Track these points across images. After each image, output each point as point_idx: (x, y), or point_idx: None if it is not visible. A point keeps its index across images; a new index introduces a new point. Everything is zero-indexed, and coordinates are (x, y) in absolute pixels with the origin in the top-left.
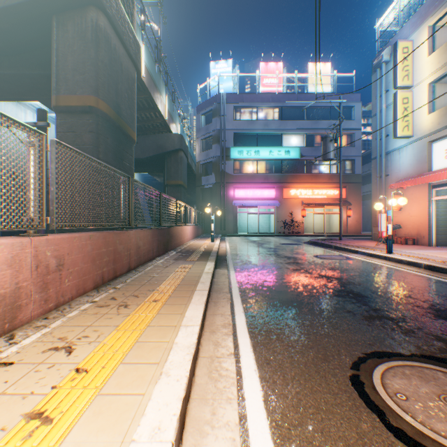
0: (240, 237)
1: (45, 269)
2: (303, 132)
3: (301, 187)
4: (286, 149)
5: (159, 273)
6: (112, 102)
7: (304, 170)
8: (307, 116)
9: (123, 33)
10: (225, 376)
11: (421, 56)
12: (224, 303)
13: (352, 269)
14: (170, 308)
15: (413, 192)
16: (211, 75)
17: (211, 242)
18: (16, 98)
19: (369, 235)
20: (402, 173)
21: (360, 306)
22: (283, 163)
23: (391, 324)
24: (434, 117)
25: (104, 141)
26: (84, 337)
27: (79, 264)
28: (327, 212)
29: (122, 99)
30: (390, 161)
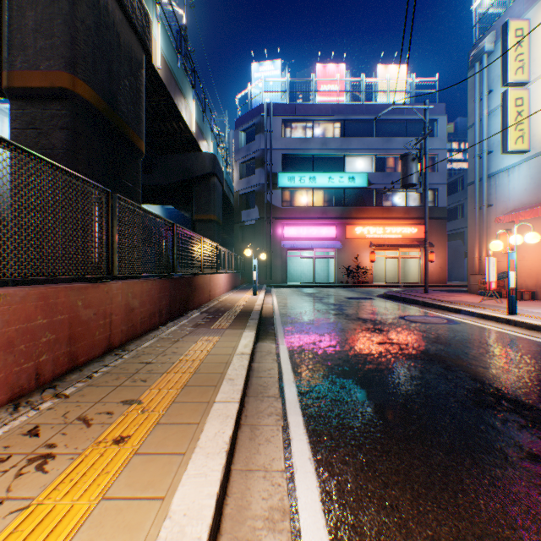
0: (291, 288)
1: None
2: (372, 153)
3: (369, 224)
4: (349, 175)
5: (160, 355)
6: (100, 87)
7: (372, 202)
8: (377, 133)
9: None
10: None
11: None
12: (270, 430)
13: (469, 341)
14: (143, 471)
15: (529, 227)
16: (253, 80)
17: (252, 295)
18: None
19: (457, 285)
20: (513, 202)
21: None
22: (346, 192)
23: None
24: None
25: (86, 144)
26: None
27: None
28: (403, 256)
29: (119, 87)
30: (494, 187)
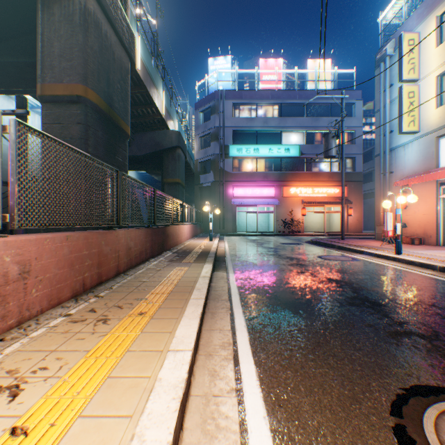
0: (239, 236)
1: (1, 279)
2: (303, 129)
3: (301, 185)
4: (285, 147)
5: (151, 277)
6: (102, 92)
7: (304, 168)
8: (307, 114)
9: (115, 19)
10: (225, 428)
11: (428, 48)
12: (223, 314)
13: (361, 271)
14: (158, 324)
15: (419, 190)
16: (209, 71)
17: (209, 241)
18: (2, 89)
19: (370, 234)
20: (407, 170)
21: (380, 318)
22: (283, 161)
23: (424, 343)
24: (442, 111)
25: (94, 134)
26: (40, 370)
27: (51, 270)
28: (328, 211)
29: (114, 90)
30: (394, 158)
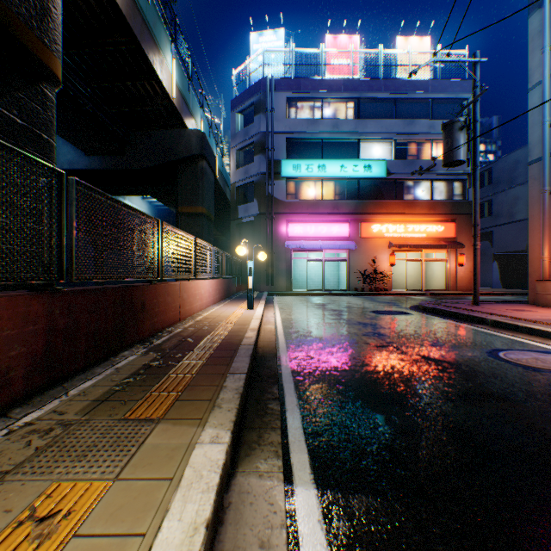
0: (297, 296)
1: None
2: (391, 137)
3: (388, 221)
4: (365, 163)
5: None
6: None
7: (391, 196)
8: (397, 115)
9: None
10: None
11: None
12: None
13: None
14: None
15: None
16: (252, 52)
17: (247, 309)
18: None
19: (493, 292)
20: None
21: None
22: (361, 184)
23: None
24: None
25: None
26: None
27: None
28: (427, 259)
29: None
30: None
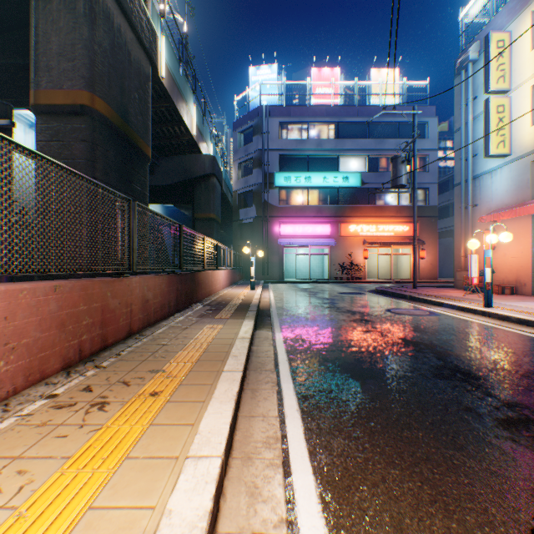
0: (287, 283)
1: None
2: (365, 154)
3: (362, 222)
4: (343, 175)
5: (173, 339)
6: (114, 102)
7: (366, 201)
8: (370, 135)
9: (131, 11)
10: None
11: (522, 50)
12: (267, 392)
13: (444, 330)
14: (176, 411)
15: (510, 226)
16: (251, 83)
17: (250, 290)
18: None
19: (447, 281)
20: (495, 202)
21: (481, 397)
22: (341, 192)
23: None
24: None
25: (103, 154)
26: None
27: (30, 333)
28: (395, 253)
29: (130, 100)
30: (478, 188)
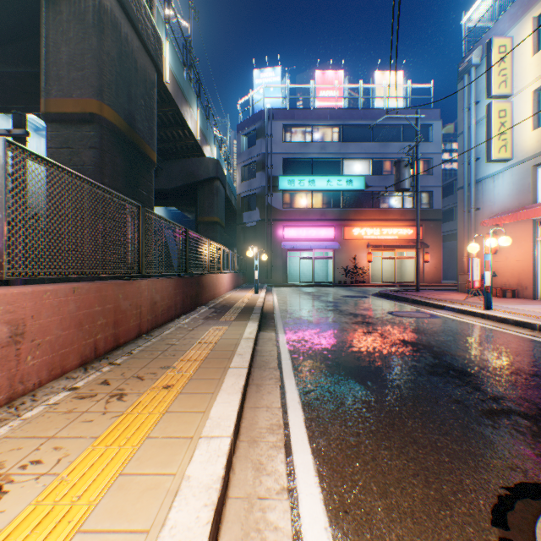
0: (291, 287)
1: None
2: (369, 157)
3: (366, 225)
4: (347, 178)
5: (181, 339)
6: (122, 109)
7: (370, 204)
8: (374, 138)
9: (137, 19)
10: None
11: (523, 56)
12: (271, 387)
13: (442, 331)
14: (188, 400)
15: (512, 230)
16: (254, 86)
17: (254, 293)
18: None
19: (451, 284)
20: (498, 206)
21: (470, 391)
22: (345, 195)
23: (528, 425)
24: None
25: (111, 160)
26: (32, 464)
27: (53, 331)
28: (399, 257)
29: (137, 107)
30: (481, 192)
